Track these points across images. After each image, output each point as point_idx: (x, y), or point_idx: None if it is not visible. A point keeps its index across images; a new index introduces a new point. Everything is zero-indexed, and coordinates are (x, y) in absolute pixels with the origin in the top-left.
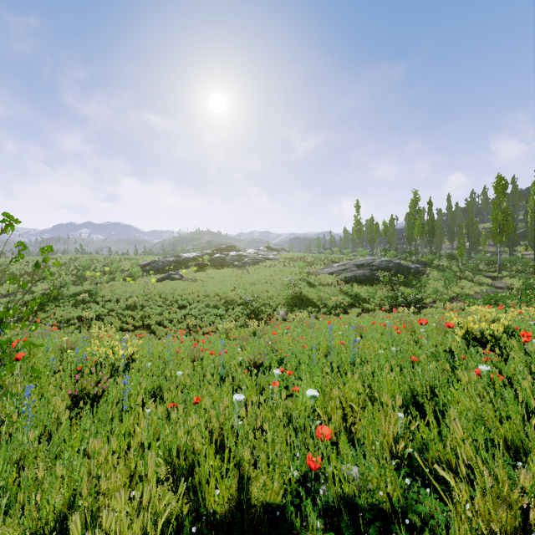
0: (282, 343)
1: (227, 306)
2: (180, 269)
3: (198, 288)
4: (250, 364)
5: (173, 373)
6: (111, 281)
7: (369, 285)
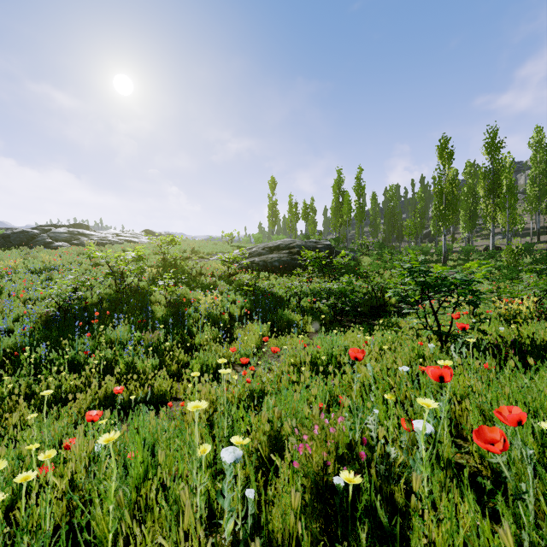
0: None
1: None
2: None
3: None
4: None
5: None
6: None
7: (289, 276)
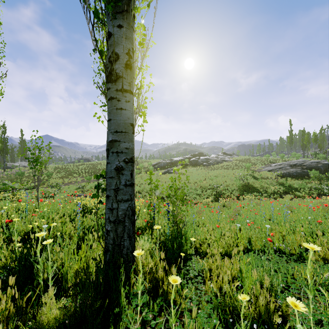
0: (243, 211)
1: (202, 189)
2: (173, 167)
3: (184, 178)
4: (229, 218)
5: (200, 217)
6: (139, 173)
7: (300, 179)
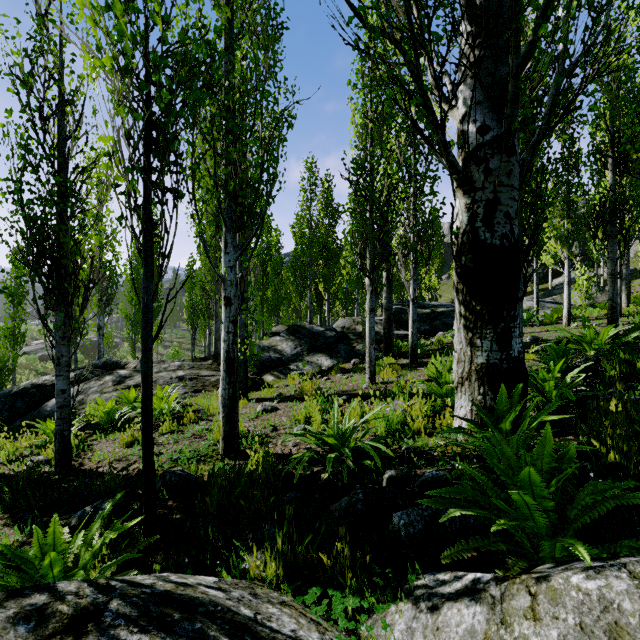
0: None
1: None
2: None
3: None
4: None
5: None
6: None
7: None
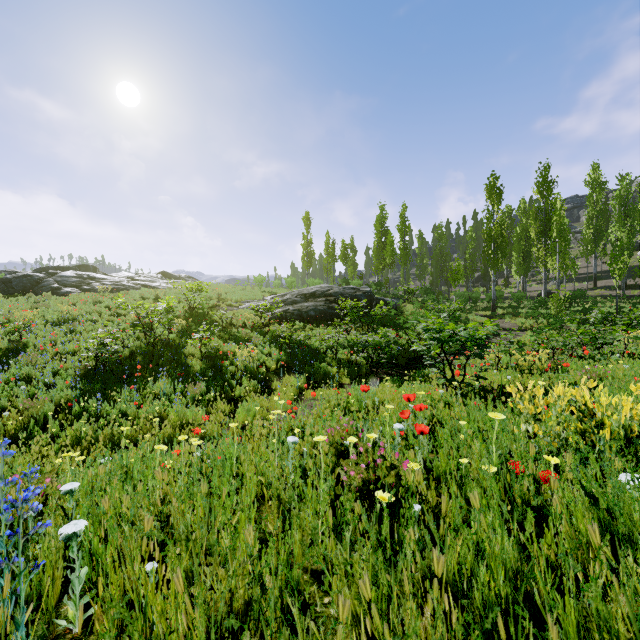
0: None
1: None
2: None
3: None
4: None
5: None
6: None
7: (325, 326)
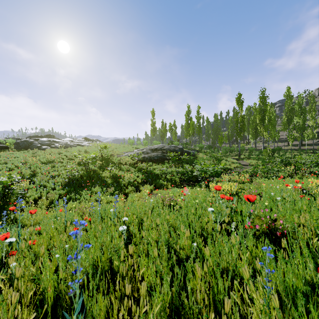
0: None
1: None
2: None
3: None
4: None
5: None
6: None
7: (161, 164)
